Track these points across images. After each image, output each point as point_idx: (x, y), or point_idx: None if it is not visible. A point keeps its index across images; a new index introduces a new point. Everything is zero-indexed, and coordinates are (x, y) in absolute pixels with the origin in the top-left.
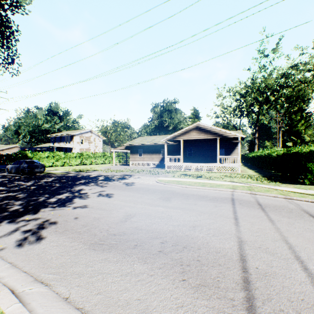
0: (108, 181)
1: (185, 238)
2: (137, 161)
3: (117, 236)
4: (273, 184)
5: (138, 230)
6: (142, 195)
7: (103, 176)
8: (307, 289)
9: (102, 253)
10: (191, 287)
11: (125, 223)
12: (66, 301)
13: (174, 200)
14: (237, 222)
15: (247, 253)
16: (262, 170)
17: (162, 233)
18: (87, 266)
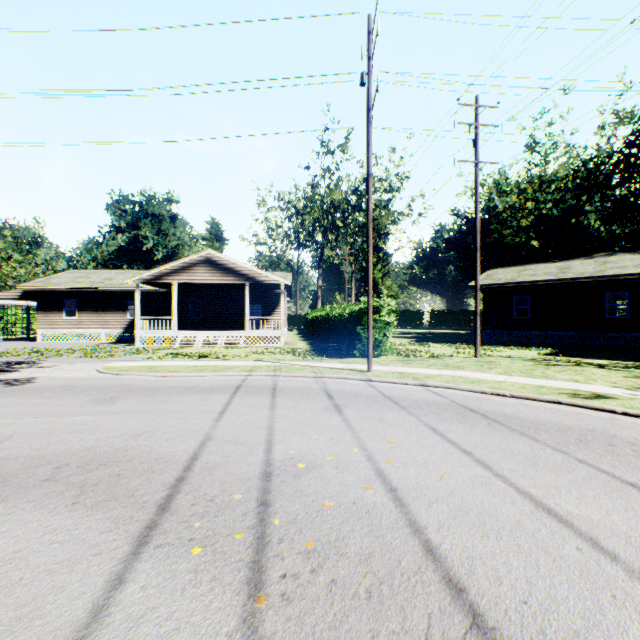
0: None
1: (112, 452)
2: (62, 328)
3: None
4: (316, 359)
5: (7, 460)
6: (47, 400)
7: None
8: (253, 468)
9: None
10: (85, 507)
11: None
12: None
13: (125, 400)
14: (220, 417)
15: (206, 450)
16: (320, 341)
17: (67, 454)
18: None
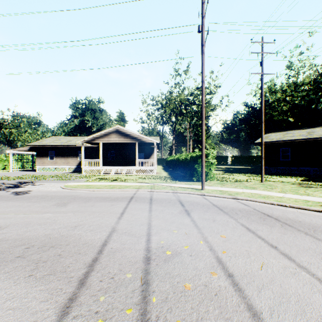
0: None
1: (59, 238)
2: (47, 165)
3: None
4: (173, 182)
5: (1, 241)
6: (33, 203)
7: None
8: (139, 253)
9: None
10: (35, 279)
11: None
12: None
13: (71, 204)
14: (121, 216)
15: (112, 239)
16: (174, 172)
17: (34, 238)
18: None
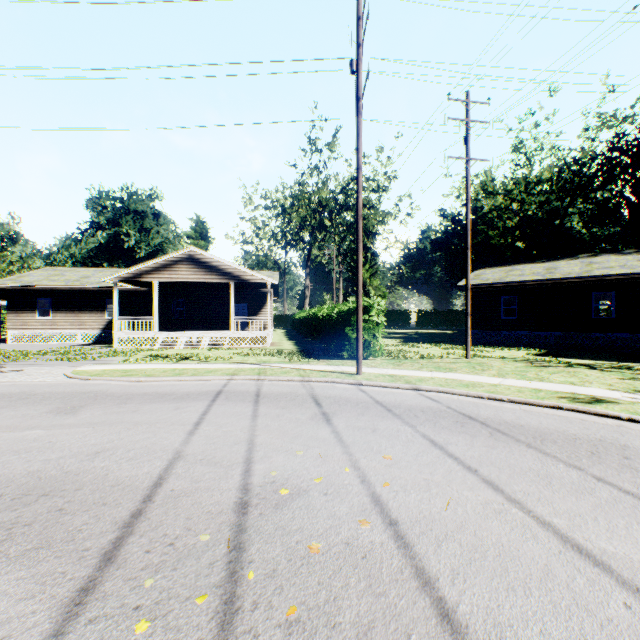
0: None
1: (59, 478)
2: (34, 329)
3: None
4: (303, 361)
5: None
6: None
7: None
8: (227, 496)
9: None
10: (7, 559)
11: None
12: None
13: (89, 410)
14: (195, 429)
15: (174, 473)
16: (307, 342)
17: (4, 481)
18: None
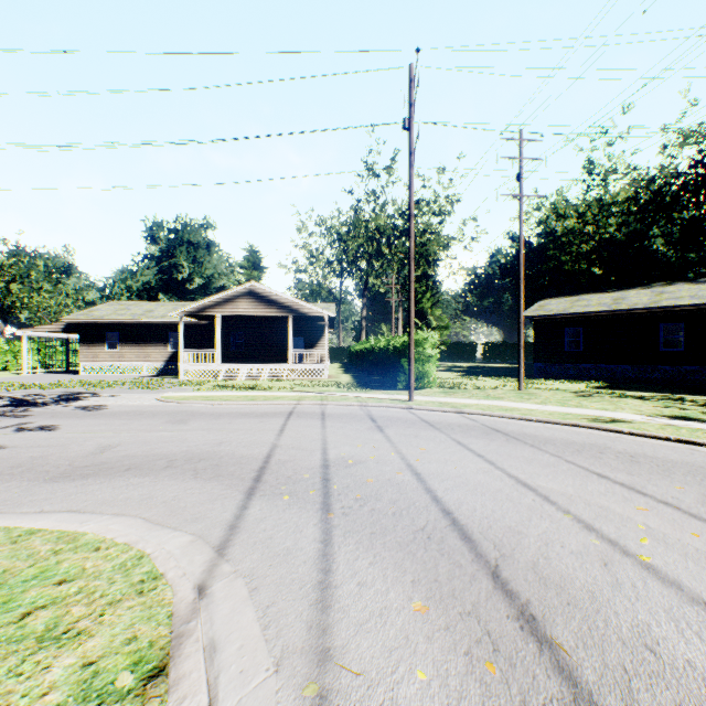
0: (28, 406)
1: (205, 453)
2: (104, 361)
3: (92, 467)
4: (360, 391)
5: (129, 457)
6: (129, 421)
7: (8, 399)
8: (315, 462)
9: (74, 482)
10: (204, 479)
11: (103, 455)
12: (43, 512)
13: (195, 422)
14: (281, 433)
15: (276, 453)
16: (364, 375)
17: (171, 454)
18: (55, 493)
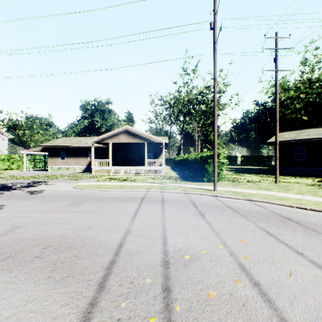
0: (4, 190)
1: (74, 239)
2: (59, 165)
3: None
4: (183, 182)
5: (19, 241)
6: (47, 203)
7: None
8: (156, 256)
9: None
10: (55, 281)
11: (4, 237)
12: None
13: (84, 204)
14: (134, 217)
15: (127, 241)
16: (183, 172)
17: (51, 238)
18: None
